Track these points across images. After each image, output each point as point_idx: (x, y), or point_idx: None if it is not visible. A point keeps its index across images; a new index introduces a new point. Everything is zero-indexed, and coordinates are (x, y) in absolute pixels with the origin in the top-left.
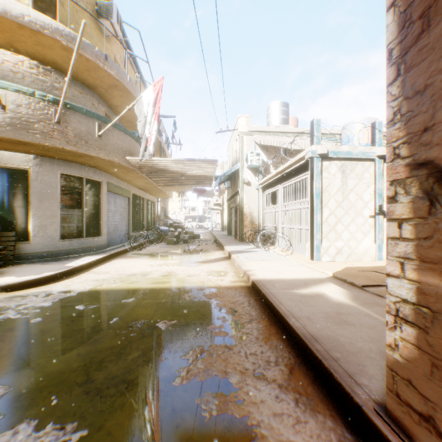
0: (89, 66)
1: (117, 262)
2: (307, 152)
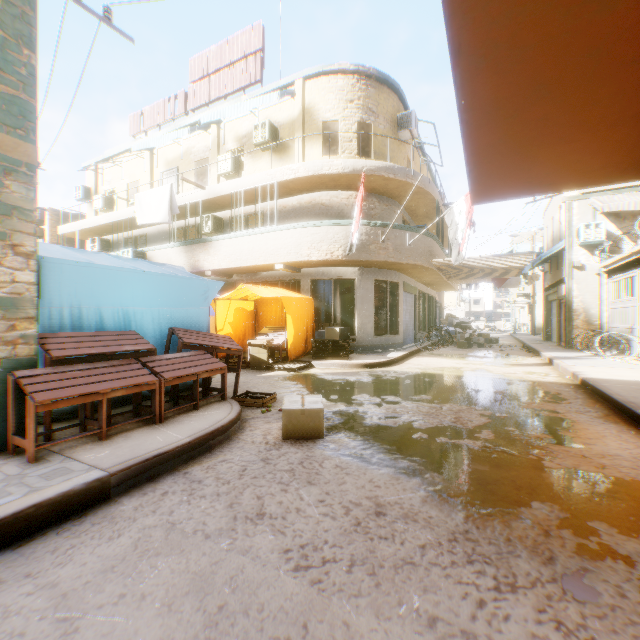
0: (399, 184)
1: (419, 358)
2: None
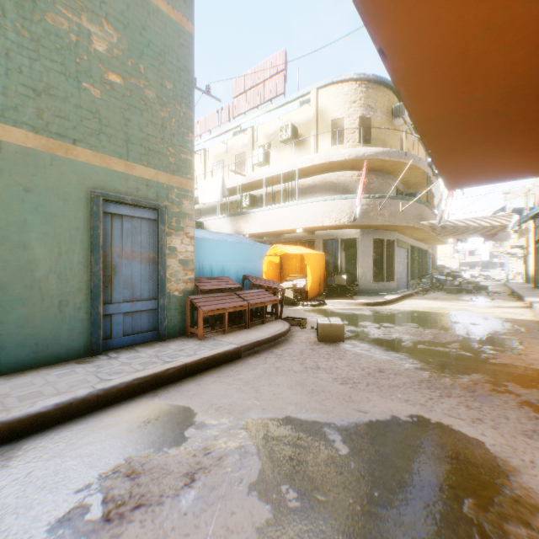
0: (393, 164)
1: (410, 300)
2: None
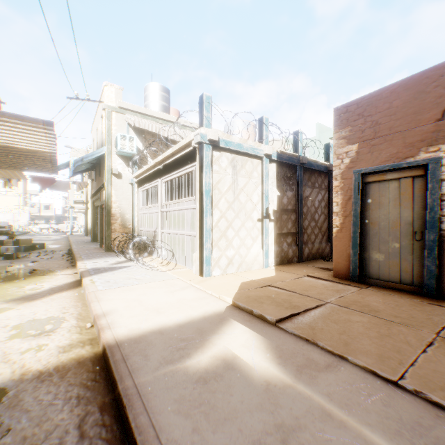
0: None
1: None
2: (195, 135)
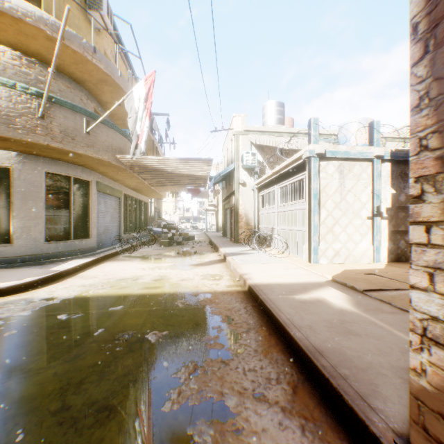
0: (76, 59)
1: (106, 265)
2: (305, 151)
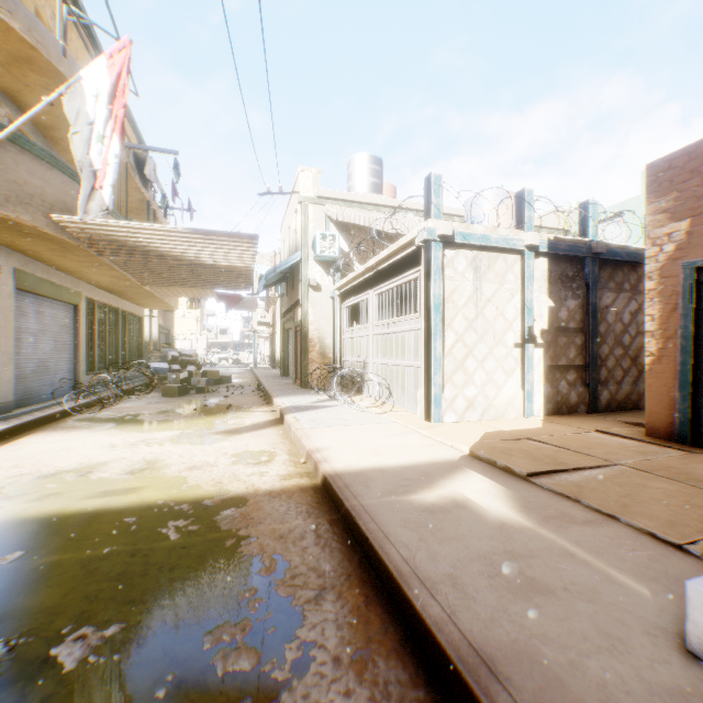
0: None
1: (31, 441)
2: (420, 231)
